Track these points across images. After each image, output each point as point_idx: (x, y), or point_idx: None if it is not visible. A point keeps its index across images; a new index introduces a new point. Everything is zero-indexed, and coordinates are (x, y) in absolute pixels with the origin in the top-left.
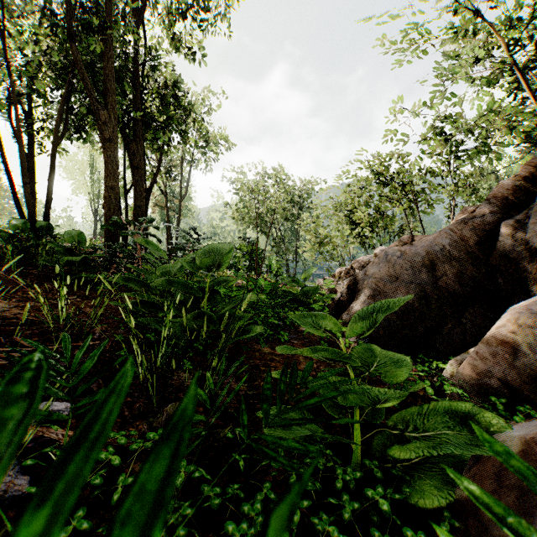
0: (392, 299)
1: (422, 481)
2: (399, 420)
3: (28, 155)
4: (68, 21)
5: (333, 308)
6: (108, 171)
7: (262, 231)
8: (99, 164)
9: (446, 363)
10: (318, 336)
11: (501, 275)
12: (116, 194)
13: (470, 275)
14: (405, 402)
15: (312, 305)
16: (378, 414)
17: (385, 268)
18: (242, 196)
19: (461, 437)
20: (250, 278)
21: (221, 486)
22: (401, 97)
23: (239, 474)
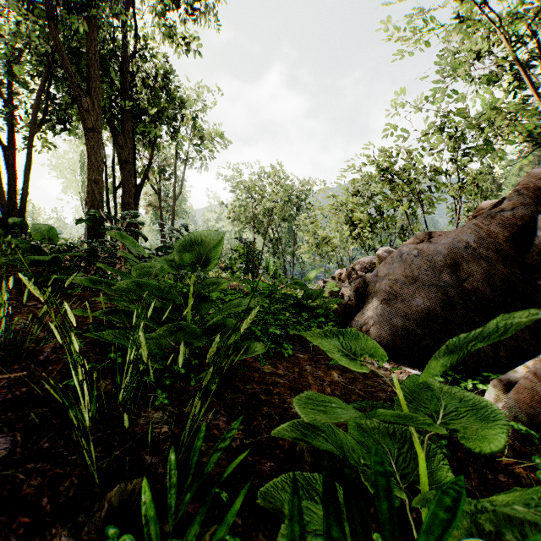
0: (518, 319)
1: None
2: (504, 522)
3: (8, 149)
4: None
5: (340, 313)
6: (91, 163)
7: (258, 232)
8: None
9: (487, 384)
10: None
11: (539, 276)
12: (100, 188)
13: (501, 276)
14: (451, 442)
15: (316, 310)
16: None
17: (400, 268)
18: (238, 195)
19: None
20: (247, 280)
21: None
22: (404, 92)
23: None
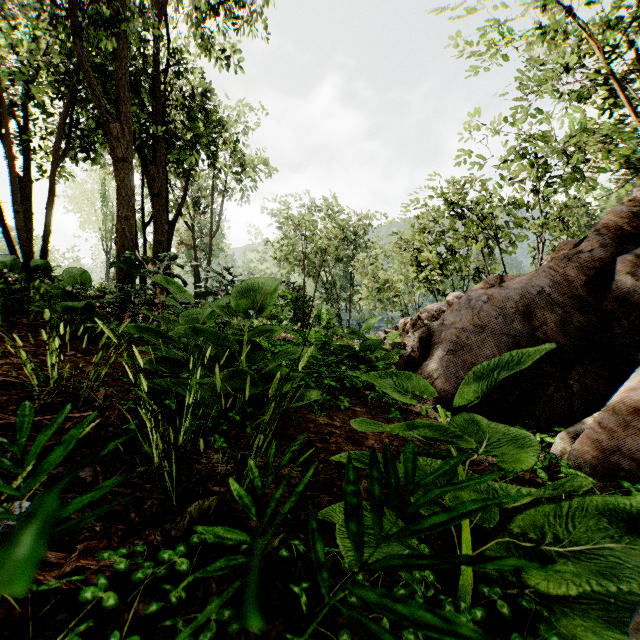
0: (528, 350)
1: (569, 619)
2: (529, 526)
3: (23, 180)
4: (71, 11)
5: (402, 366)
6: (121, 198)
7: (309, 274)
8: (112, 194)
9: (554, 437)
10: (385, 402)
11: (617, 324)
12: (131, 226)
13: (577, 324)
14: None
15: (375, 363)
16: (491, 514)
17: (468, 315)
18: (285, 232)
19: (637, 558)
20: (297, 329)
21: (272, 634)
22: (478, 112)
23: (299, 613)
